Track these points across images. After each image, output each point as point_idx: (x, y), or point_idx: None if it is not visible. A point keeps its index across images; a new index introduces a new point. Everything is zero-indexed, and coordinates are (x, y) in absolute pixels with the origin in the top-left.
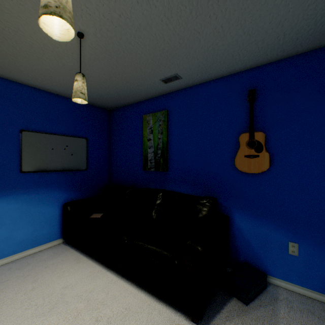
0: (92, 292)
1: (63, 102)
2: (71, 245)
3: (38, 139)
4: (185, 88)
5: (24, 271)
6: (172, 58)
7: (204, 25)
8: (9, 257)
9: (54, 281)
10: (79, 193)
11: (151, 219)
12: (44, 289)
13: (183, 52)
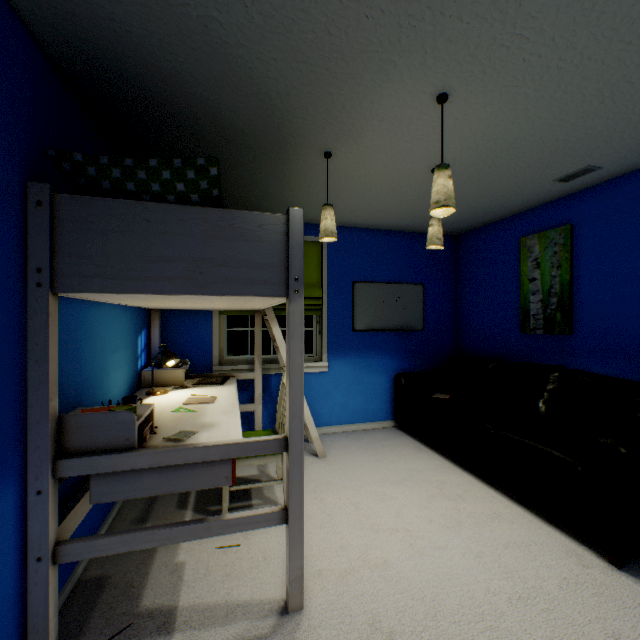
0: (444, 484)
1: (394, 238)
2: (405, 431)
3: (368, 291)
4: (613, 178)
5: (361, 443)
6: (574, 151)
7: (632, 104)
8: (344, 426)
9: (396, 460)
10: (413, 363)
11: (535, 412)
12: (387, 464)
13: (595, 140)
